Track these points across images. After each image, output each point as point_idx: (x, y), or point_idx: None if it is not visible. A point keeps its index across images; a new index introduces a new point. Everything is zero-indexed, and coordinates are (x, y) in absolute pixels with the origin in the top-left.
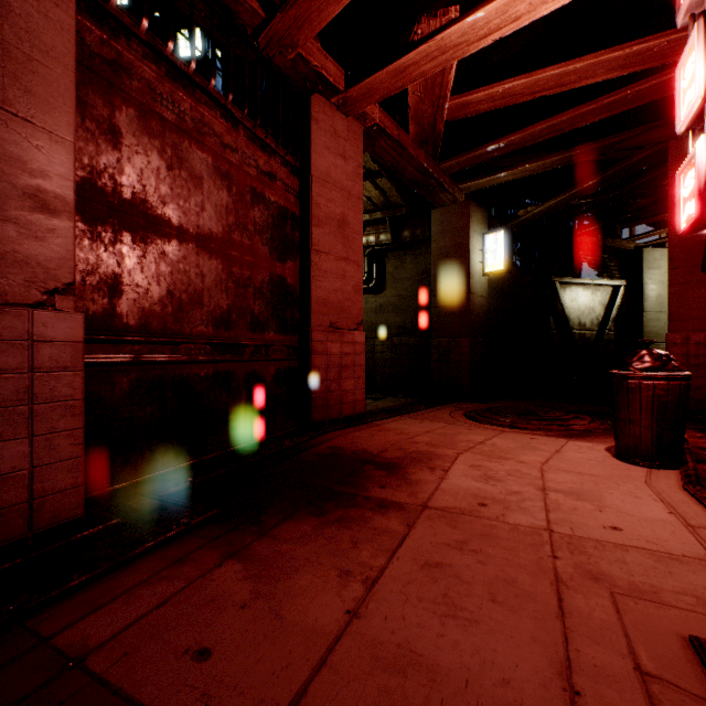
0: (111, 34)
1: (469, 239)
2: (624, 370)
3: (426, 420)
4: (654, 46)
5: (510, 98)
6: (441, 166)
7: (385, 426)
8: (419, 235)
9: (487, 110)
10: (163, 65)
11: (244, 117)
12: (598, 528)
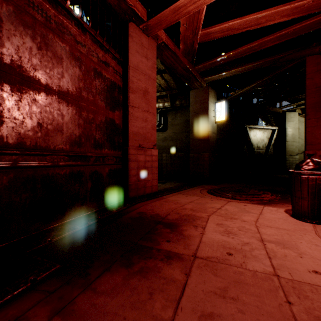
0: None
1: (208, 105)
2: (298, 170)
3: (189, 195)
4: (305, 3)
5: (231, 31)
6: (195, 67)
7: (168, 199)
8: (184, 103)
9: (219, 37)
10: None
11: (89, 27)
12: (306, 273)
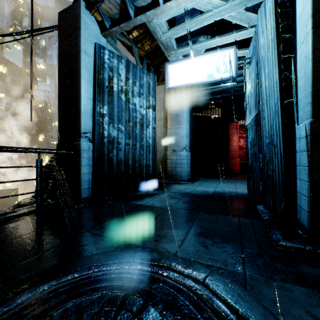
0: (239, 132)
1: None
2: None
3: None
4: None
5: None
6: None
7: None
8: None
9: None
10: (243, 131)
11: None
12: None
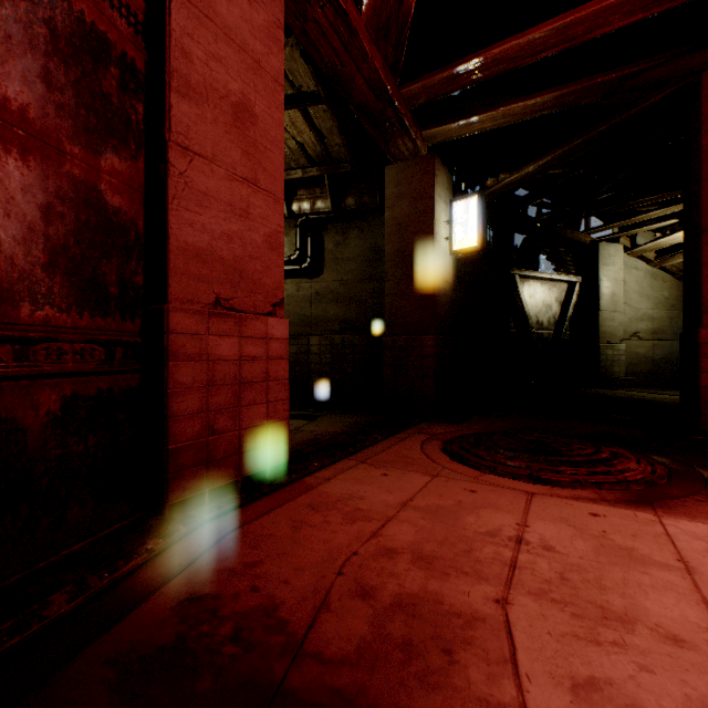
0: None
1: (434, 205)
2: None
3: (392, 469)
4: None
5: None
6: (403, 90)
7: (324, 491)
8: (367, 203)
9: None
10: None
11: None
12: None
